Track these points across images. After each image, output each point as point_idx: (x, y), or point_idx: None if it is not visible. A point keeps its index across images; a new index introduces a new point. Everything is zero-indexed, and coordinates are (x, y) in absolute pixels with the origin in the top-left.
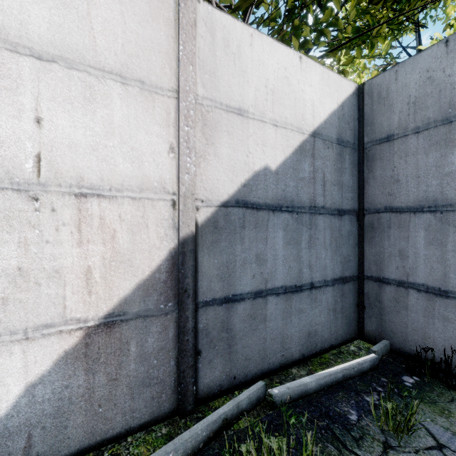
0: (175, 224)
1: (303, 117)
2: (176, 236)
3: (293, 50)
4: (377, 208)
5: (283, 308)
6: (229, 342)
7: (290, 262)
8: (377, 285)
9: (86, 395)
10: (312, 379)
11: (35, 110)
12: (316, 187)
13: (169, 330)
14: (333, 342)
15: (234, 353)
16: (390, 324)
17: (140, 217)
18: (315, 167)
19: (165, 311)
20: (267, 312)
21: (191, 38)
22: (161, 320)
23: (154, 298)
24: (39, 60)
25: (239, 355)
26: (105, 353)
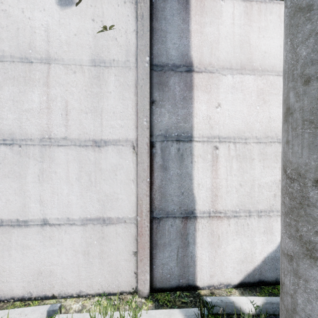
0: None
1: None
2: None
3: None
4: None
5: None
6: None
7: None
8: None
9: None
10: None
11: None
12: None
13: None
14: None
15: None
16: None
17: None
18: None
19: None
20: None
21: None
22: None
23: None
24: None
25: None
26: None
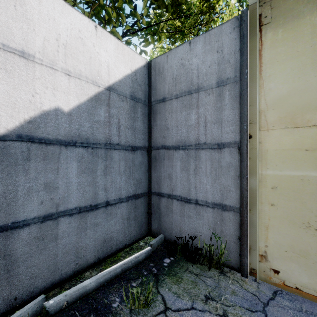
0: None
1: (98, 73)
2: None
3: (88, 19)
4: (158, 146)
5: (77, 225)
6: (7, 267)
7: (85, 187)
8: (158, 198)
9: None
10: (92, 280)
11: None
12: (112, 129)
13: None
14: (127, 242)
15: (15, 276)
16: (164, 223)
17: None
18: (110, 114)
19: None
20: (59, 231)
21: None
22: None
23: None
24: None
25: (21, 276)
26: None
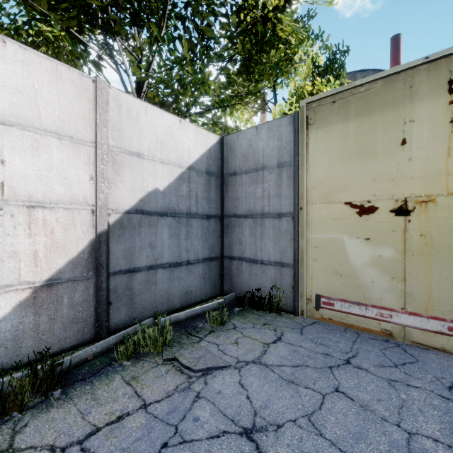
0: (94, 224)
1: (182, 157)
2: (95, 232)
3: (175, 116)
4: (230, 214)
5: (168, 276)
6: (131, 297)
7: (173, 248)
8: (230, 261)
9: (34, 328)
10: (182, 313)
11: (1, 155)
12: (191, 201)
13: (90, 289)
14: (203, 298)
15: (134, 304)
16: (235, 283)
17: (70, 220)
18: (190, 189)
19: (87, 277)
20: (157, 279)
21: (105, 111)
22: (84, 283)
23: (80, 269)
24: (3, 125)
25: (137, 305)
26: (47, 303)
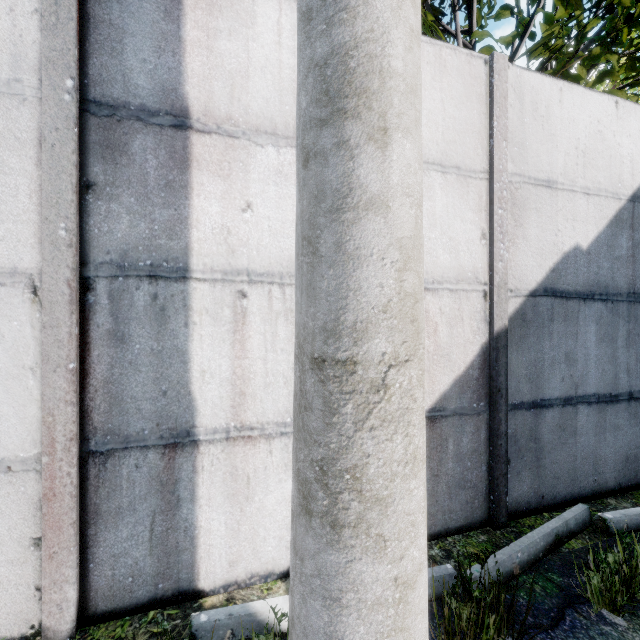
0: (486, 317)
1: (619, 178)
2: (487, 330)
3: (607, 96)
4: None
5: (595, 421)
6: (537, 454)
7: (603, 364)
8: None
9: None
10: None
11: None
12: (636, 268)
13: (481, 432)
14: None
15: (542, 468)
16: None
17: (456, 310)
18: (634, 242)
19: (477, 410)
20: (577, 424)
21: (504, 111)
22: (474, 420)
23: (468, 395)
24: None
25: (547, 471)
26: (429, 448)
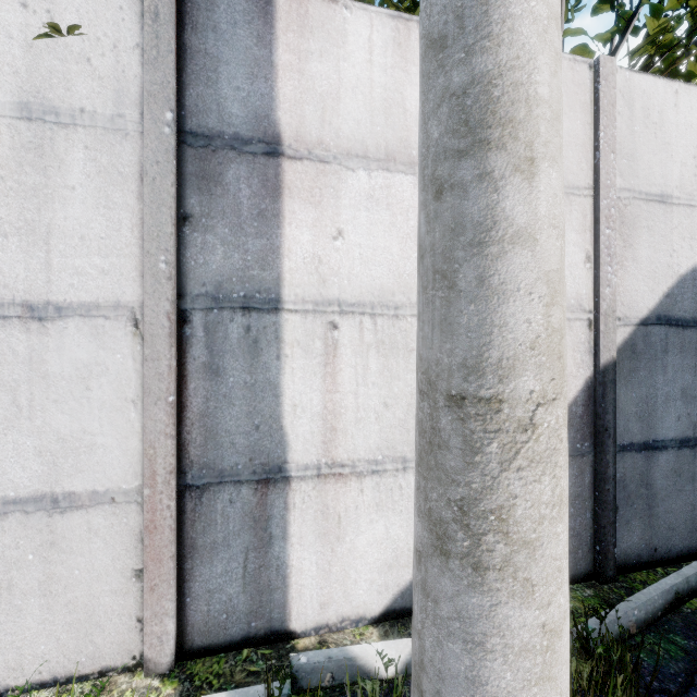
0: (591, 348)
1: None
2: (591, 363)
3: None
4: None
5: None
6: (648, 501)
7: None
8: None
9: None
10: None
11: None
12: None
13: (585, 475)
14: None
15: (655, 518)
16: None
17: None
18: None
19: (581, 451)
20: (695, 469)
21: (611, 120)
22: (577, 462)
23: (571, 435)
24: None
25: (660, 521)
26: None
